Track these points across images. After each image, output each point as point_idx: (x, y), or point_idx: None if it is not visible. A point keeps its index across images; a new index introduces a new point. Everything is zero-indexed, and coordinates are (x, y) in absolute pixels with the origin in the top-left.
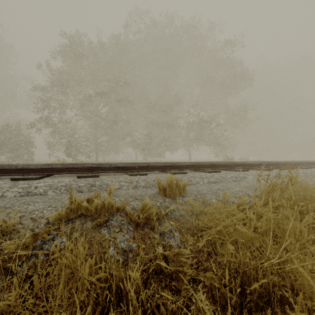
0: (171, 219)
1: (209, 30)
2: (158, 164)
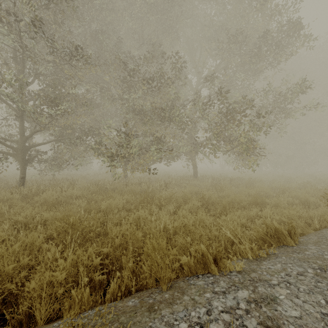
0: None
1: None
2: None
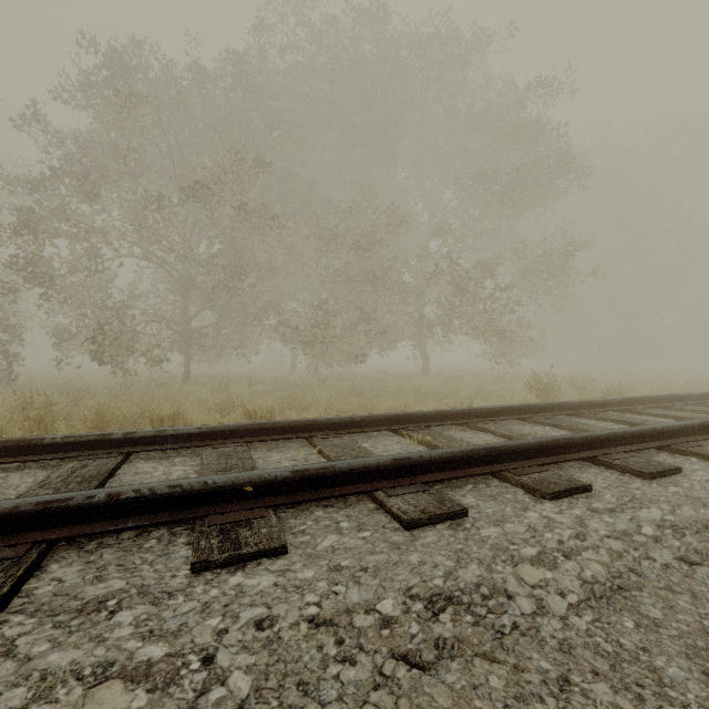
0: None
1: (476, 46)
2: (340, 466)
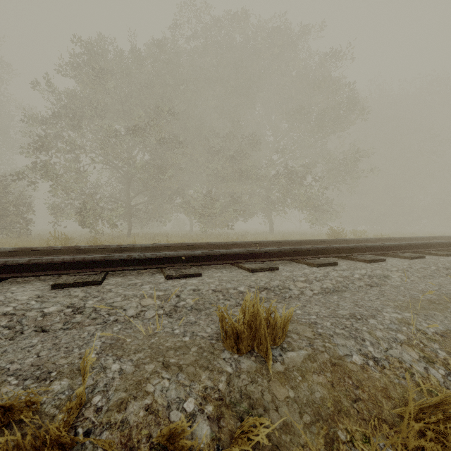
0: (259, 448)
1: (301, 35)
2: (223, 251)
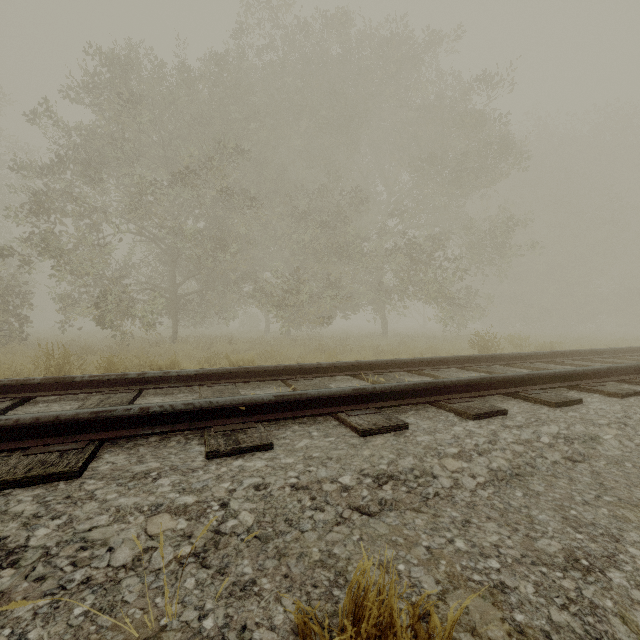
0: None
1: (428, 46)
2: (311, 393)
